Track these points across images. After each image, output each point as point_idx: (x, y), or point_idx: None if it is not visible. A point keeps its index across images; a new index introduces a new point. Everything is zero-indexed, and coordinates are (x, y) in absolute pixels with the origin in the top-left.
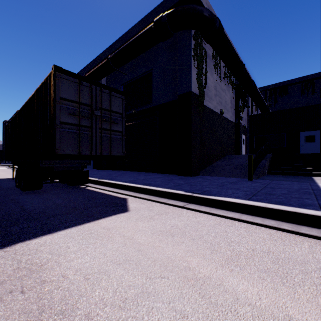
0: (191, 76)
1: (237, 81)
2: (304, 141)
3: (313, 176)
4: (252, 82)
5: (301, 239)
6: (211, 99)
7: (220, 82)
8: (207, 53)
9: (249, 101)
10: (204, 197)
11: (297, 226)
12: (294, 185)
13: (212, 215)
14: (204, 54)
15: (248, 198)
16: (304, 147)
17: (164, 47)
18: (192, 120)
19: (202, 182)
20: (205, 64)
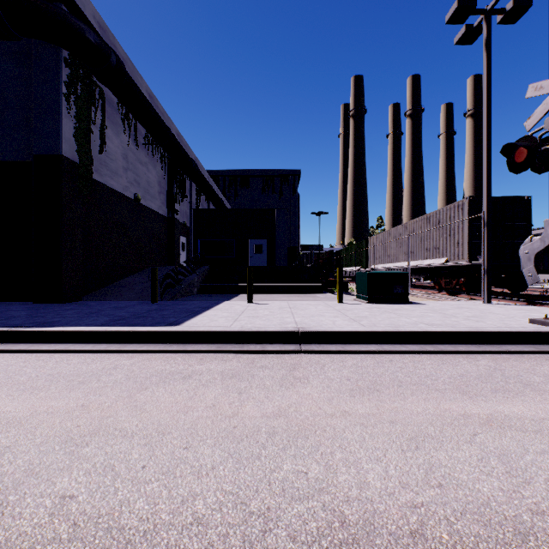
0: (62, 129)
1: (168, 154)
2: (254, 251)
3: (243, 294)
4: (190, 162)
5: (117, 356)
6: (117, 173)
7: (137, 149)
8: (107, 96)
9: (193, 187)
10: (29, 331)
11: (128, 345)
12: (197, 304)
13: (30, 353)
14: (99, 97)
15: (103, 324)
16: (254, 258)
17: (4, 50)
18: (64, 205)
19: (68, 310)
20: (102, 114)
